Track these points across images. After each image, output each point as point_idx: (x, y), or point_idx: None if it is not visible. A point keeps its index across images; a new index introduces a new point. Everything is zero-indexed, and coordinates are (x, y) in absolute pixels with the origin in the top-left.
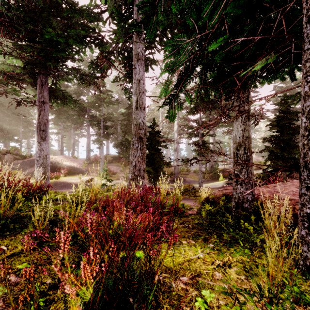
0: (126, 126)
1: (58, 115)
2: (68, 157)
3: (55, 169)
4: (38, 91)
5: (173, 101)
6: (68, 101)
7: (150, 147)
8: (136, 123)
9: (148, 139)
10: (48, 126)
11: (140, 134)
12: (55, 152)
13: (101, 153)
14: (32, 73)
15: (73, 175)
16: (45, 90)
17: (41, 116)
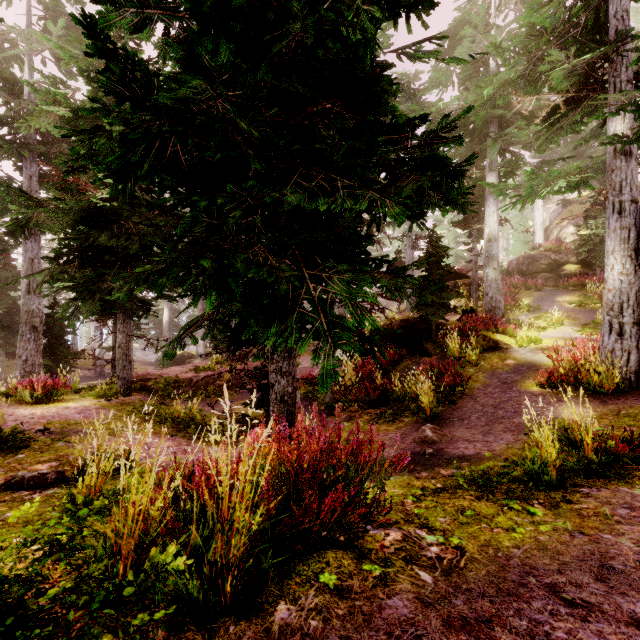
0: None
1: None
2: None
3: None
4: None
5: (73, 317)
6: None
7: (49, 334)
8: (28, 310)
9: (45, 324)
10: None
11: (34, 323)
12: None
13: None
14: None
15: None
16: None
17: None
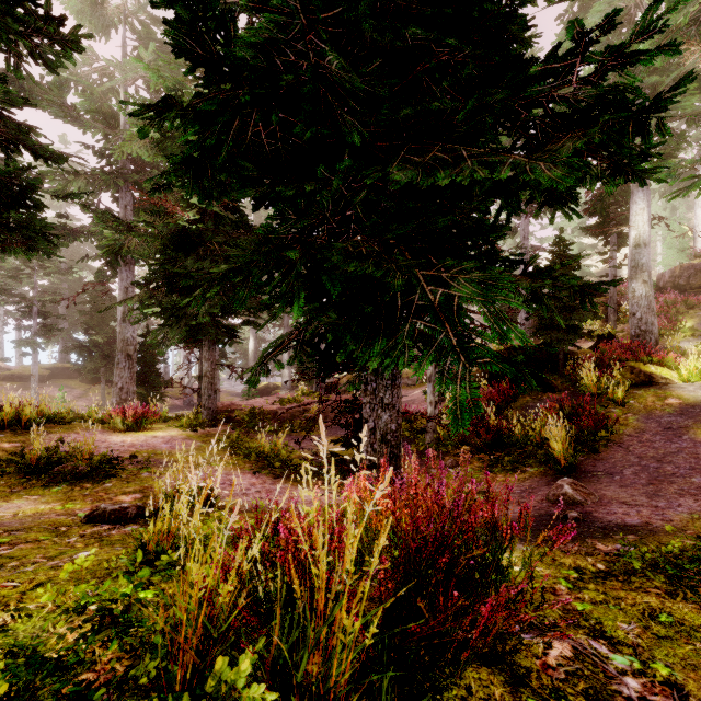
0: (91, 315)
1: None
2: None
3: None
4: None
5: (162, 344)
6: None
7: (142, 362)
8: (123, 338)
9: (139, 353)
10: None
11: (129, 351)
12: None
13: (35, 364)
14: None
15: None
16: None
17: None
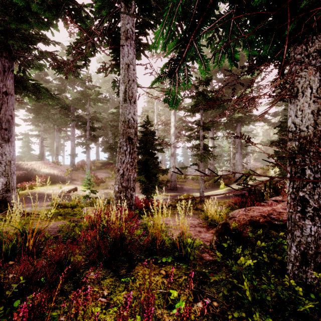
0: (116, 127)
1: (37, 114)
2: (48, 163)
3: (31, 178)
4: None
5: (177, 71)
6: (43, 95)
7: (143, 151)
8: (124, 120)
9: (140, 141)
10: (13, 124)
11: (129, 134)
12: (36, 158)
13: (87, 158)
14: None
15: (52, 184)
16: (9, 78)
17: (3, 111)
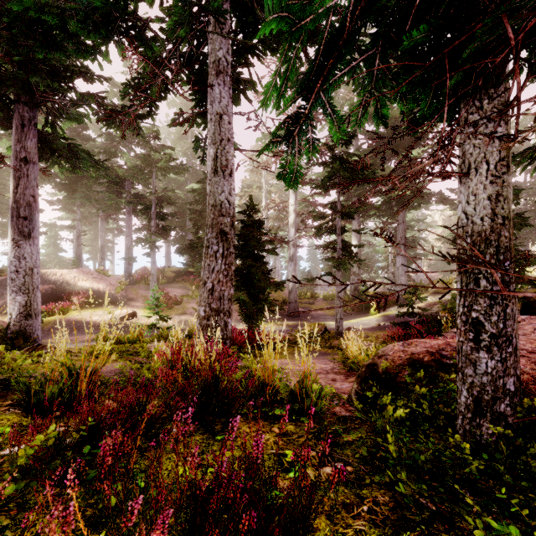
0: (199, 213)
1: (71, 192)
2: (88, 272)
3: (61, 296)
4: (15, 138)
5: (296, 134)
6: (82, 163)
7: (243, 252)
8: (214, 203)
9: (239, 237)
10: (37, 209)
11: (222, 225)
12: (68, 263)
13: (153, 264)
14: (1, 101)
15: (97, 306)
16: (30, 136)
17: (21, 189)
